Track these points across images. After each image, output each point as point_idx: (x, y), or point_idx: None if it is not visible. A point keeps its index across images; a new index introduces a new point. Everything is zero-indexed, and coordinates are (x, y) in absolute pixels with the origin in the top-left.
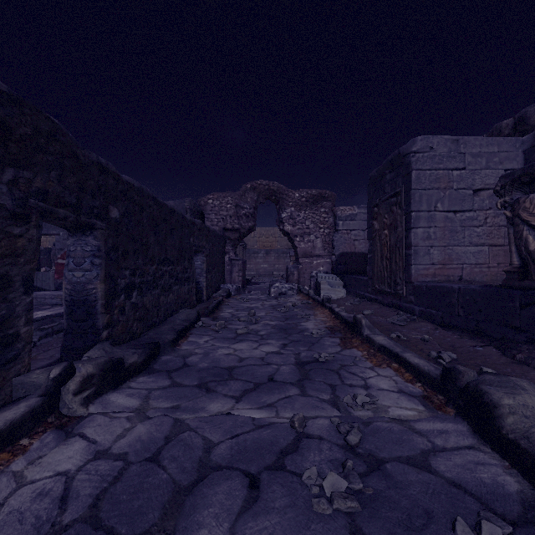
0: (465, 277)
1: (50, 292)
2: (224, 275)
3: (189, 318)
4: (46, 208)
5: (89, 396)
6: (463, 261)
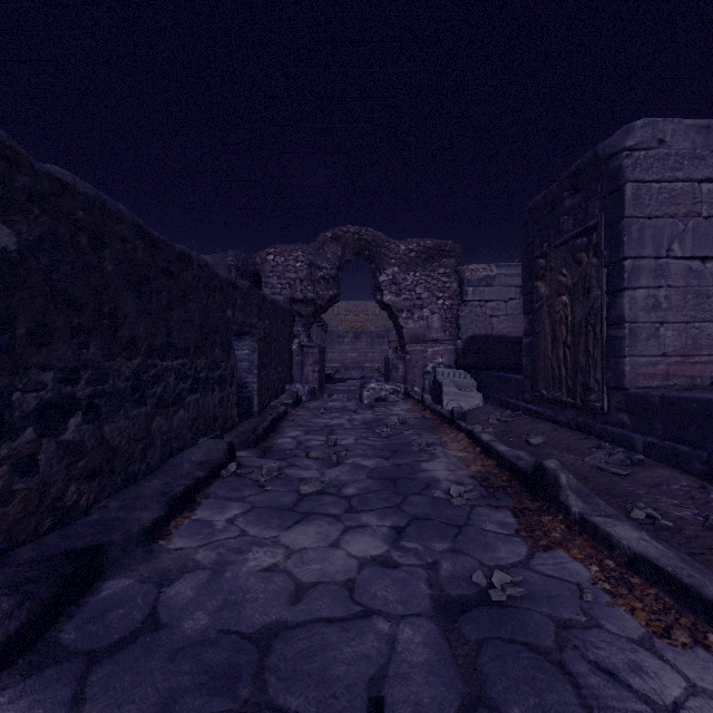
0: None
1: None
2: (291, 370)
3: (210, 459)
4: None
5: None
6: None
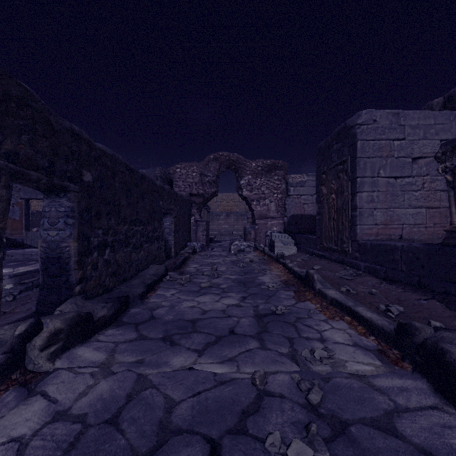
0: (404, 236)
1: (36, 250)
2: (190, 234)
3: (158, 273)
4: (17, 170)
5: (56, 351)
6: (403, 221)
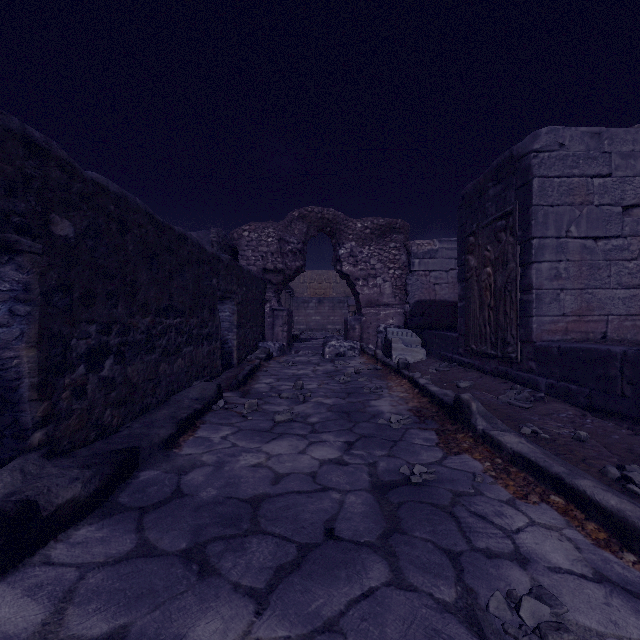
0: (610, 335)
1: None
2: (264, 330)
3: (204, 396)
4: None
5: None
6: (608, 310)
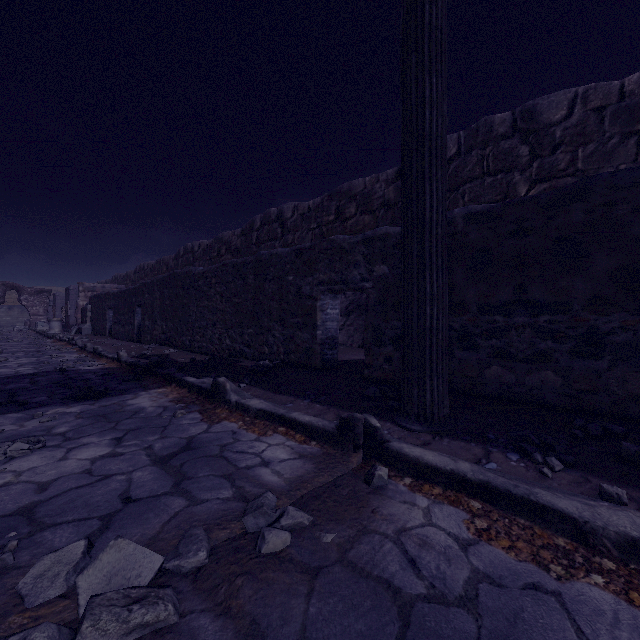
0: None
1: None
2: None
3: None
4: None
5: None
6: None
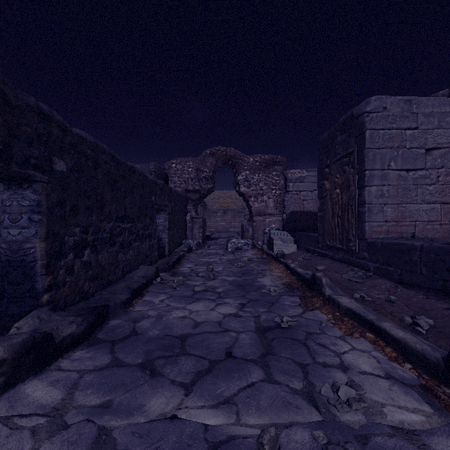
0: (417, 234)
1: None
2: (186, 231)
3: (147, 275)
4: None
5: None
6: (416, 218)
